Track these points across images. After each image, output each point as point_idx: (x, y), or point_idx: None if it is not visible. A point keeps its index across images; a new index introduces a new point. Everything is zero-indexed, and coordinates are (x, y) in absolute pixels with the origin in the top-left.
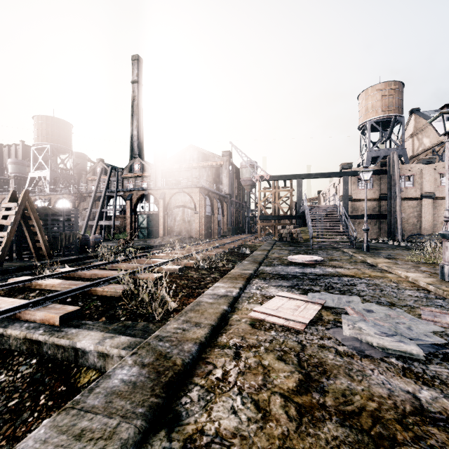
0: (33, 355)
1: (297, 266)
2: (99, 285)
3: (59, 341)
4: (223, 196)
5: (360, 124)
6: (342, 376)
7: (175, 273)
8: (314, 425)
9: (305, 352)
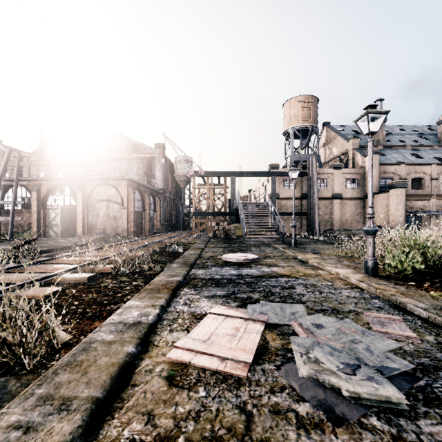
0: None
1: (232, 267)
2: None
3: None
4: (156, 191)
5: (285, 130)
6: None
7: (82, 283)
8: None
9: (253, 434)
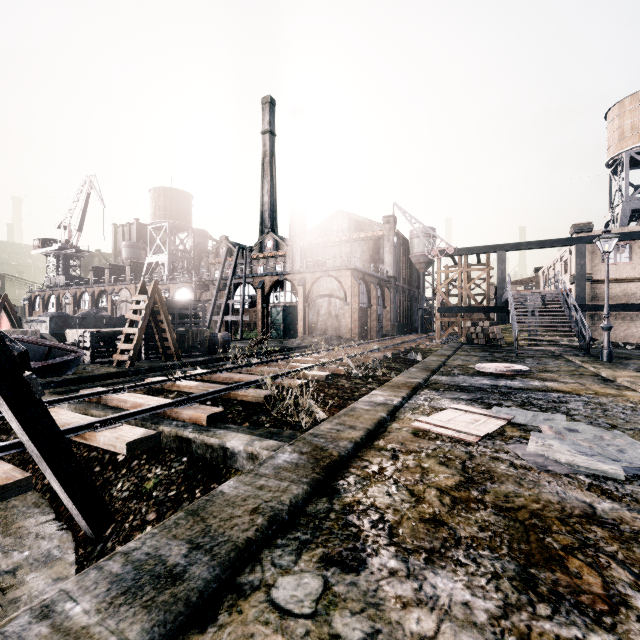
0: (183, 453)
1: (486, 377)
2: (239, 389)
3: (209, 439)
4: (384, 280)
5: (609, 158)
6: (510, 483)
7: (321, 380)
8: (467, 511)
9: (473, 461)
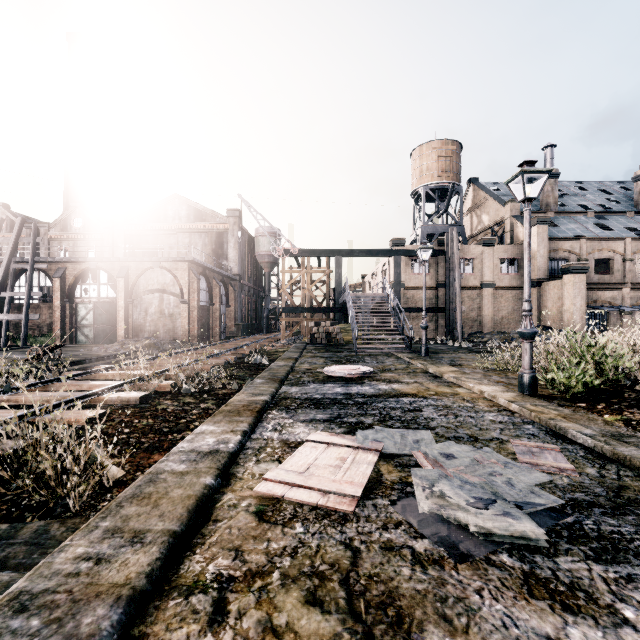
0: None
1: (337, 384)
2: None
3: None
4: (229, 277)
5: (413, 190)
6: (433, 623)
7: (132, 405)
8: None
9: (360, 569)
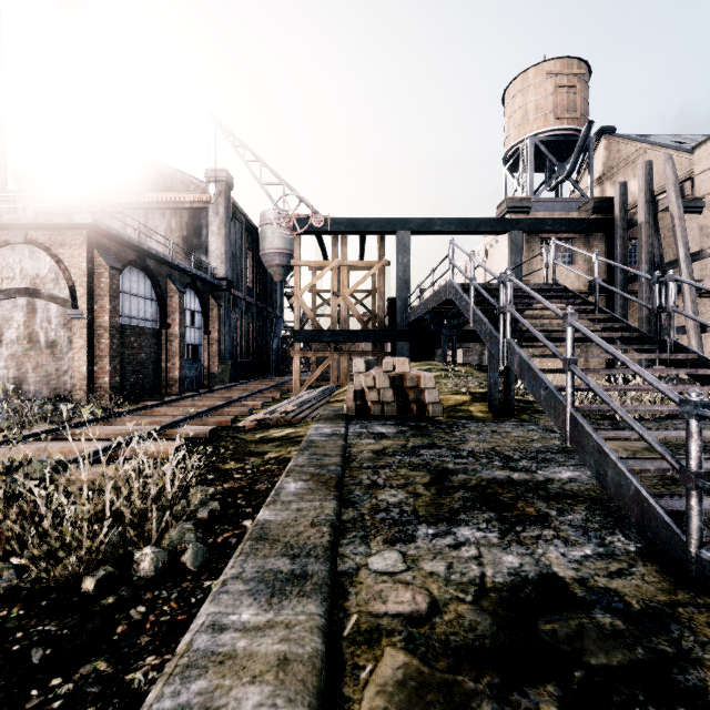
0: None
1: None
2: None
3: None
4: (206, 282)
5: (510, 146)
6: None
7: None
8: None
9: None
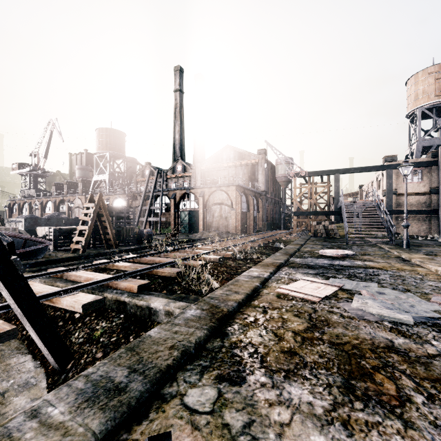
0: (121, 312)
1: (326, 259)
2: (159, 268)
3: (139, 302)
4: (258, 193)
5: (408, 112)
6: (340, 327)
7: (215, 262)
8: (311, 345)
9: (316, 314)
